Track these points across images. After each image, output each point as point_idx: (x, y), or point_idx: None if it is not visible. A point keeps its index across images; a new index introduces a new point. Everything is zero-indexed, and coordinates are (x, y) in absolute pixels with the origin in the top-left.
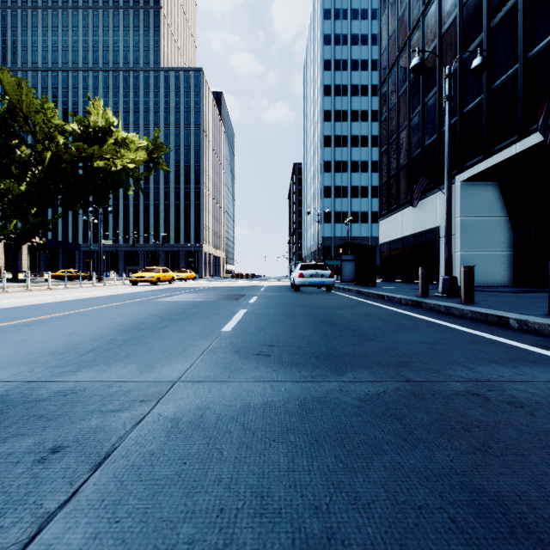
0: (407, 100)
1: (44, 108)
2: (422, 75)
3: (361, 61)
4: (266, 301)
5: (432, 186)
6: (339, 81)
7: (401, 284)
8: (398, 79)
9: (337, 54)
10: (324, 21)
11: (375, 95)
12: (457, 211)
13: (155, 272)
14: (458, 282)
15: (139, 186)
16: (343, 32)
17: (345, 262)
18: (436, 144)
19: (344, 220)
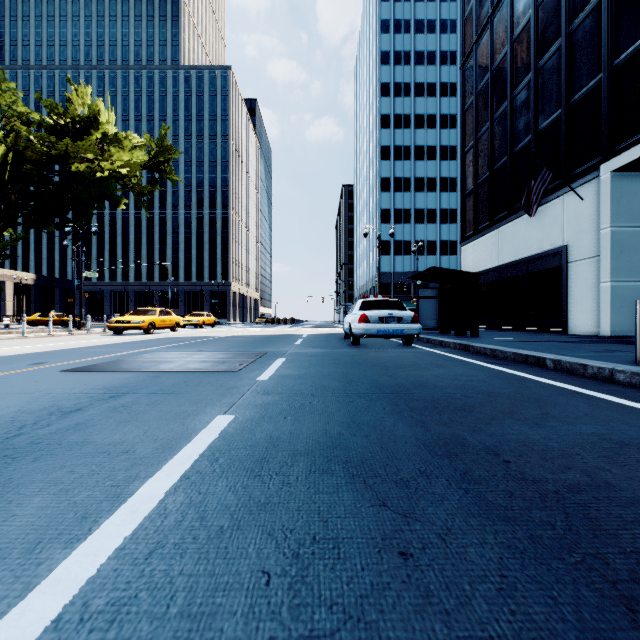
0: (508, 69)
1: (1, 89)
2: (534, 27)
3: (427, 53)
4: (300, 372)
5: (553, 188)
6: (399, 78)
7: (508, 333)
8: (492, 45)
9: (397, 44)
10: (381, 3)
11: (444, 96)
12: (604, 219)
13: (149, 315)
14: (606, 329)
15: (142, 203)
16: (405, 17)
17: (423, 300)
18: (559, 124)
19: (406, 251)
